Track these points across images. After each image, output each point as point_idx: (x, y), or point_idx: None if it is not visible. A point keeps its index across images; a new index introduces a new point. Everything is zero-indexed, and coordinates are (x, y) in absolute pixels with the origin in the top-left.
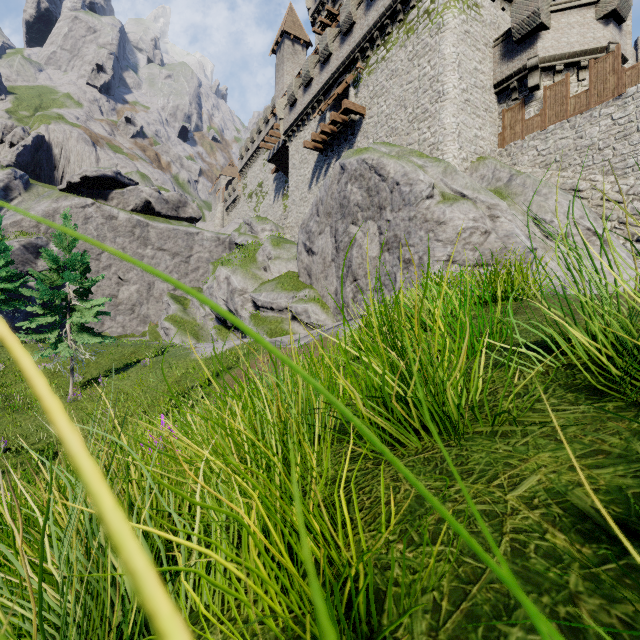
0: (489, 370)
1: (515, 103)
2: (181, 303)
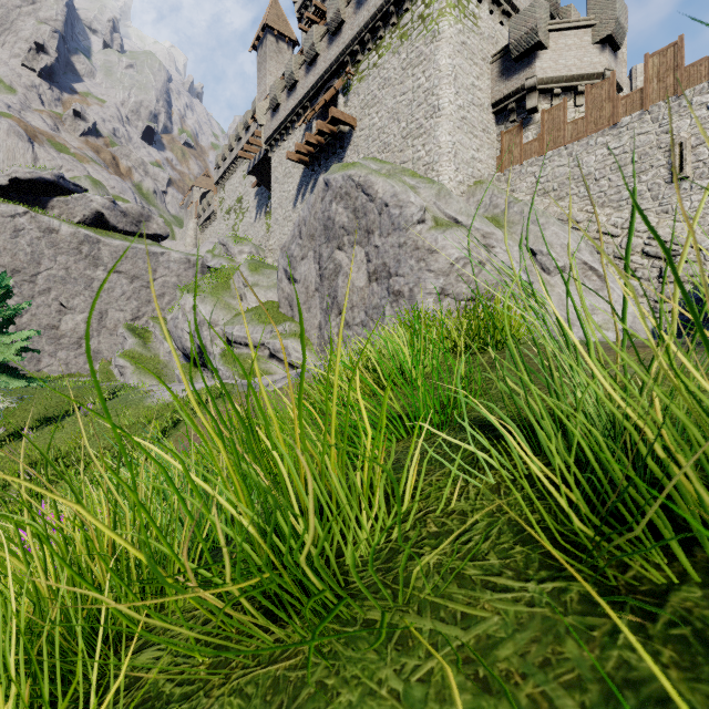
0: (420, 481)
1: (513, 125)
2: (141, 336)
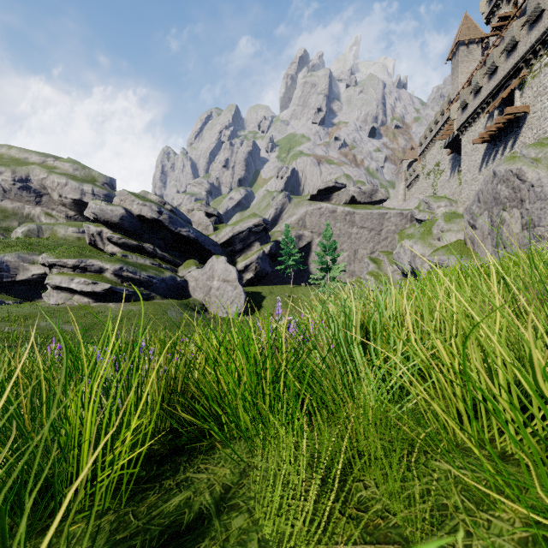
0: None
1: None
2: (376, 263)
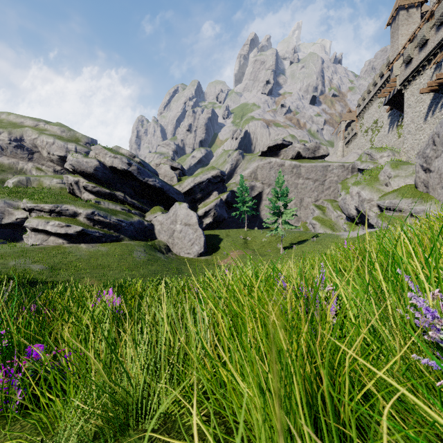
0: None
1: None
2: (321, 209)
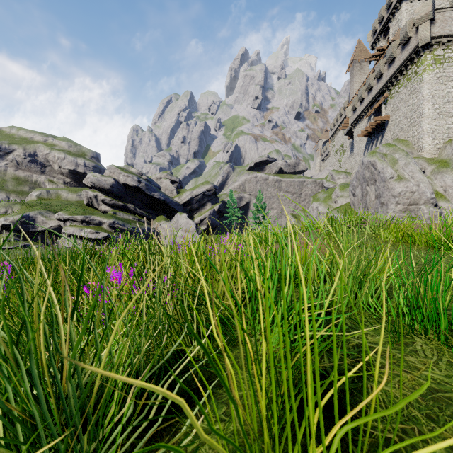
0: None
1: None
2: (296, 218)
